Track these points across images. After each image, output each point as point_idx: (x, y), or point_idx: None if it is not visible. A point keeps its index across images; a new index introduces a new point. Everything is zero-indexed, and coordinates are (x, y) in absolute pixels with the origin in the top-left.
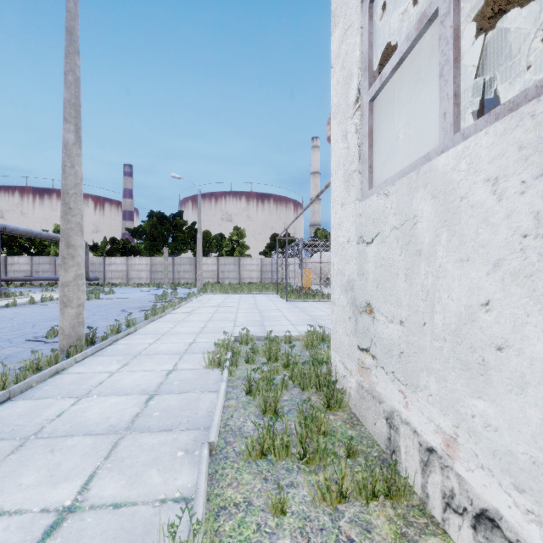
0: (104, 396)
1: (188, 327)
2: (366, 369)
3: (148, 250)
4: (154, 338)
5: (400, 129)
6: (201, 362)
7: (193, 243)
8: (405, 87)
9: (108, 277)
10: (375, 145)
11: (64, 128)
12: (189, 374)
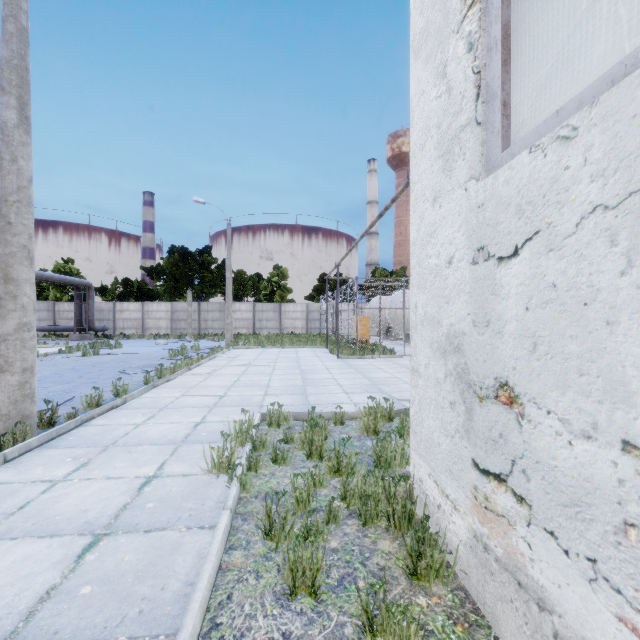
0: (12, 540)
1: (201, 396)
2: (498, 516)
3: (169, 294)
4: (147, 414)
5: (529, 77)
6: (203, 460)
7: (224, 286)
8: (536, 8)
9: (119, 327)
10: (514, 61)
11: (1, 102)
12: (177, 486)
